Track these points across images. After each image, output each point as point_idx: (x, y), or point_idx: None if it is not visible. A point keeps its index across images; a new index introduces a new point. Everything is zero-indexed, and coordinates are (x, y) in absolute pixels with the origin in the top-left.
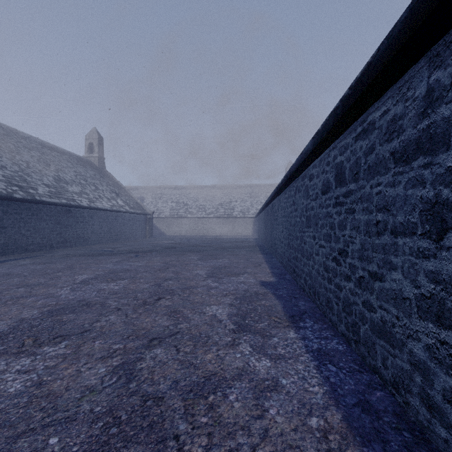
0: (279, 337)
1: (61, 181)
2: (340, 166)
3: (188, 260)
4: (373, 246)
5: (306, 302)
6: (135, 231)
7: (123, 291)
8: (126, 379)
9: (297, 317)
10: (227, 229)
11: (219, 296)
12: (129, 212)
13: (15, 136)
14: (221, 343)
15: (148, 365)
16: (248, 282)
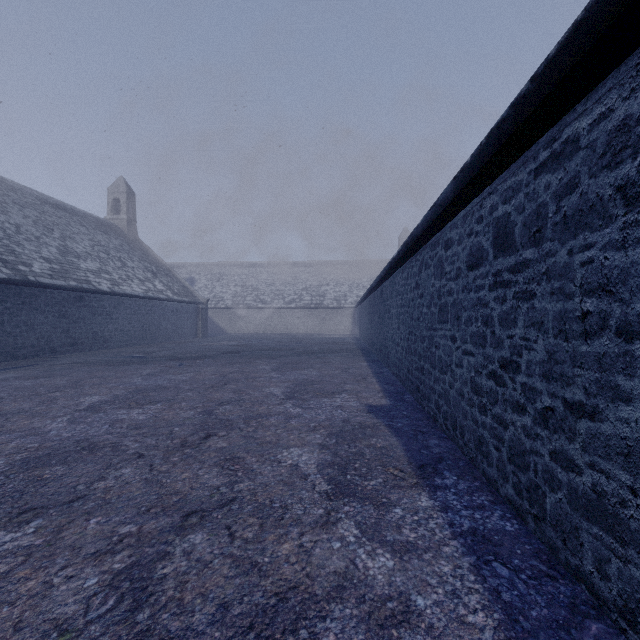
0: (403, 506)
1: (69, 254)
2: (503, 221)
3: (258, 371)
4: (576, 357)
5: (441, 441)
6: (181, 327)
7: (151, 423)
8: (132, 602)
9: (430, 468)
10: (314, 324)
11: (304, 430)
12: (172, 300)
13: None
14: (306, 520)
15: (177, 569)
16: (348, 407)
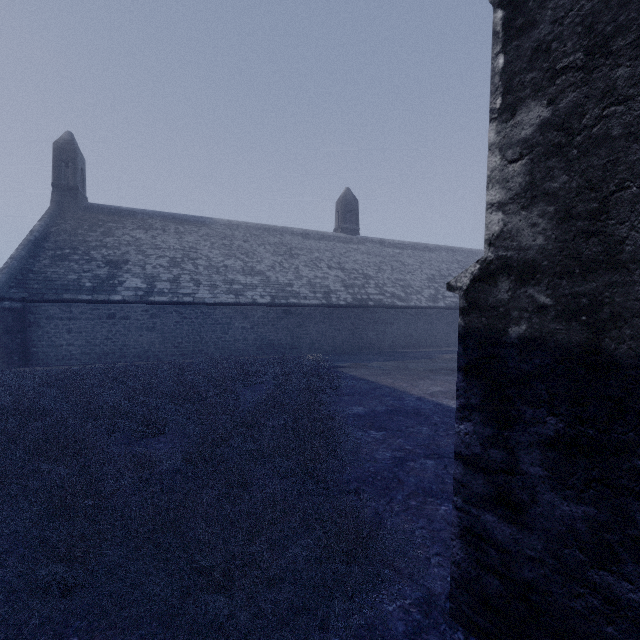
0: None
1: None
2: None
3: None
4: None
5: None
6: None
7: None
8: None
9: None
10: None
11: None
12: None
13: (471, 256)
14: None
15: None
16: None
